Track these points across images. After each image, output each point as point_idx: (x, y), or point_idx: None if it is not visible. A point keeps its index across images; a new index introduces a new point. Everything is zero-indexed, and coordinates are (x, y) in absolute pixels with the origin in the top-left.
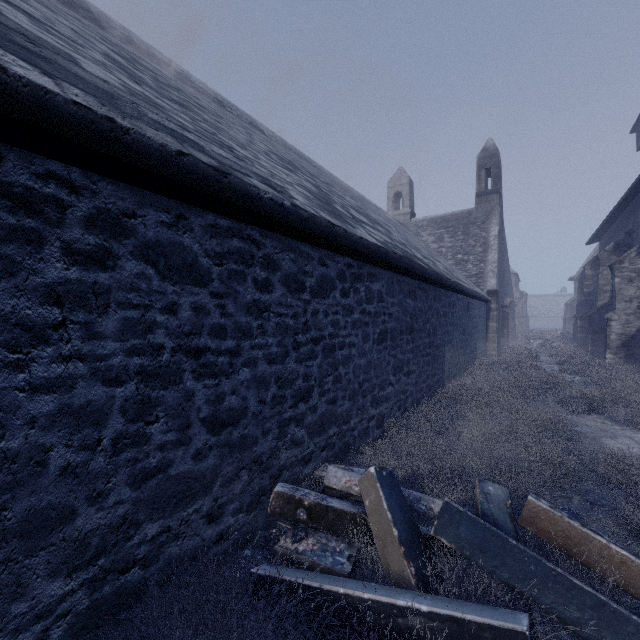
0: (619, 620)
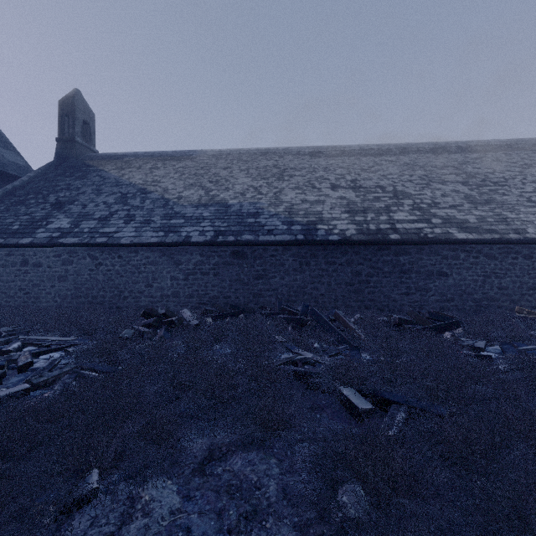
0: None
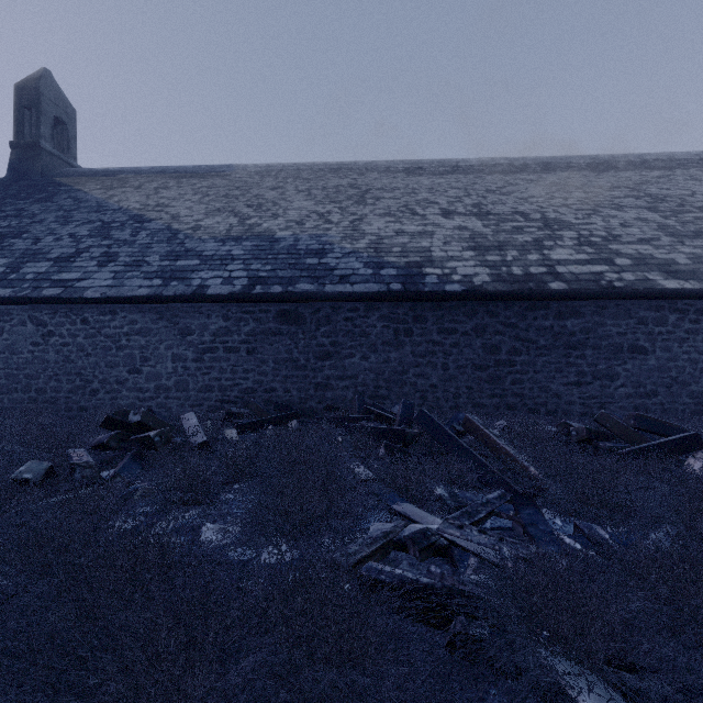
0: None
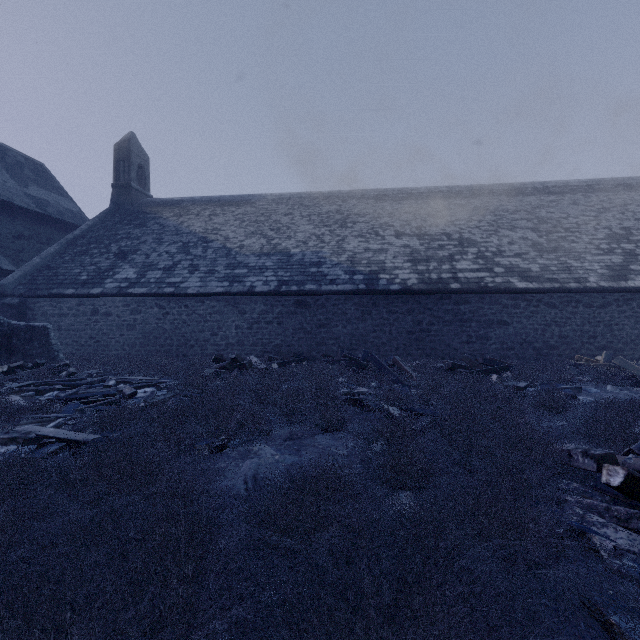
0: (639, 370)
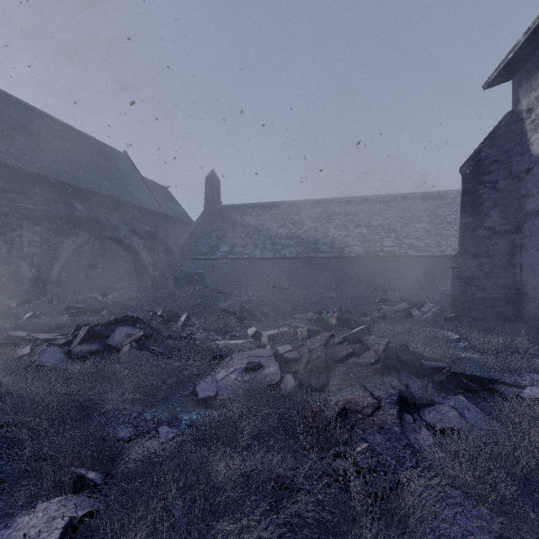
0: None
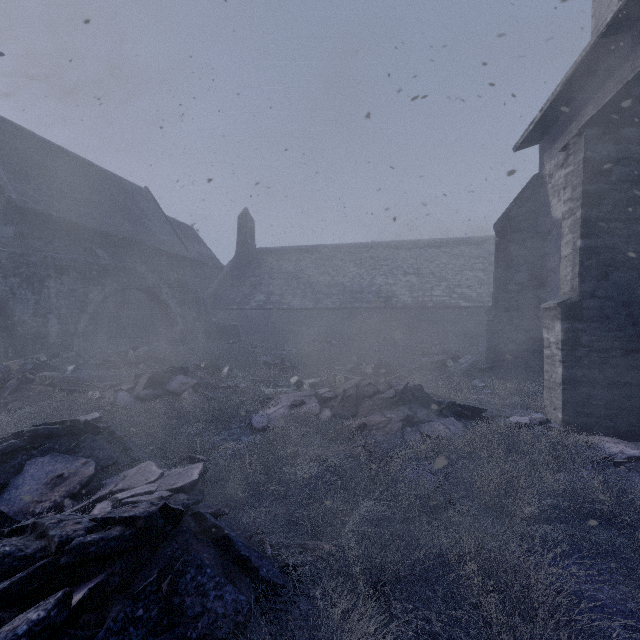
0: None
